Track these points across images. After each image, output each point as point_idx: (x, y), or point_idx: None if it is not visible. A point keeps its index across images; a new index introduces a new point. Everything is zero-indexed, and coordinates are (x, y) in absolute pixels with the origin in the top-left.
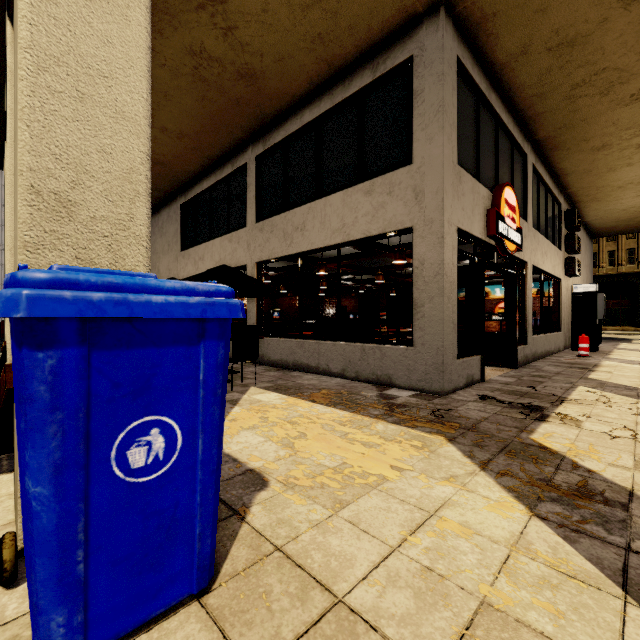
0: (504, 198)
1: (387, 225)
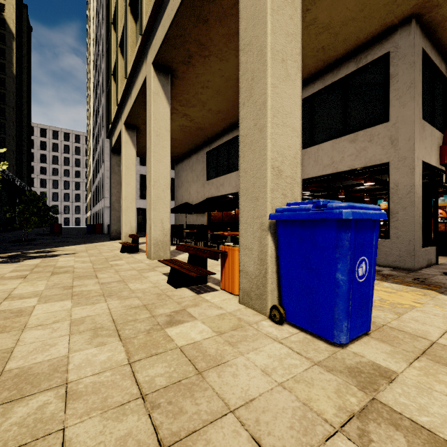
0: None
1: (368, 161)
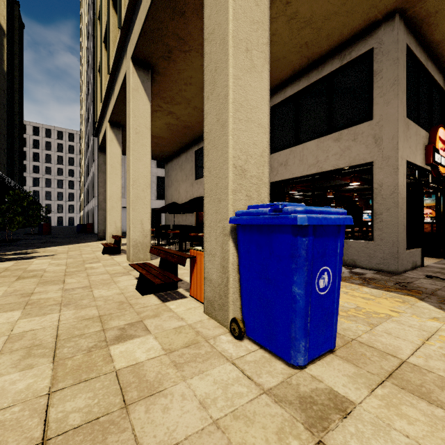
0: (438, 136)
1: (352, 161)
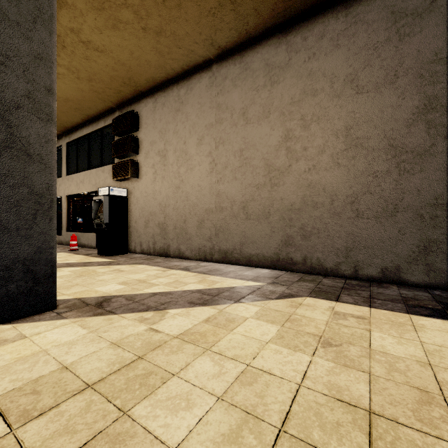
0: None
1: None
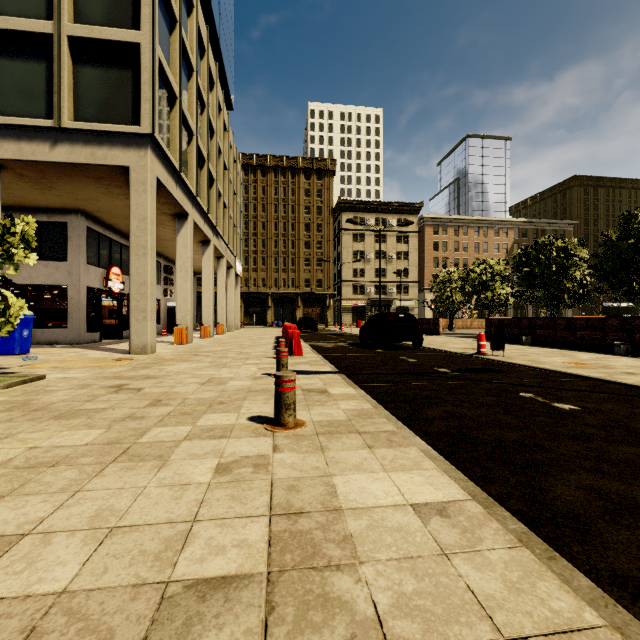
0: (112, 272)
1: (56, 282)
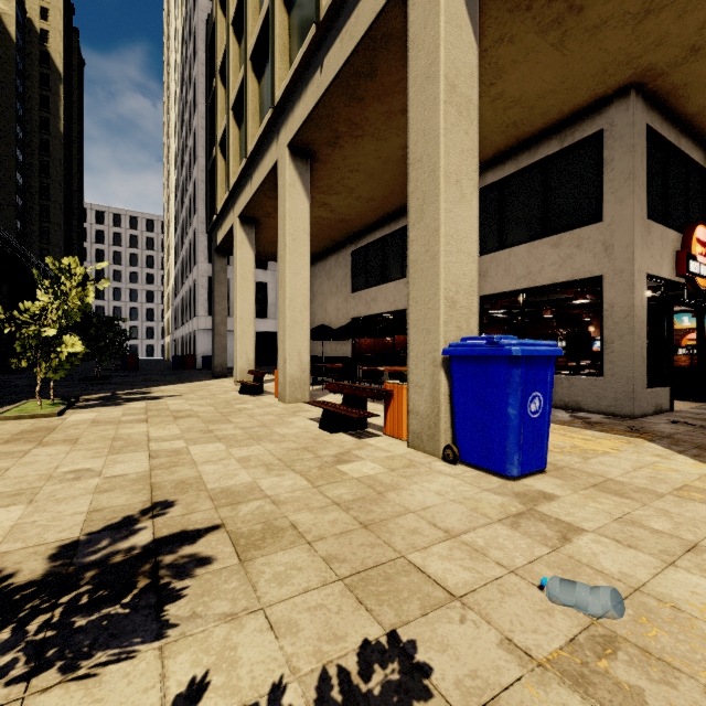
0: (695, 238)
1: (575, 273)
